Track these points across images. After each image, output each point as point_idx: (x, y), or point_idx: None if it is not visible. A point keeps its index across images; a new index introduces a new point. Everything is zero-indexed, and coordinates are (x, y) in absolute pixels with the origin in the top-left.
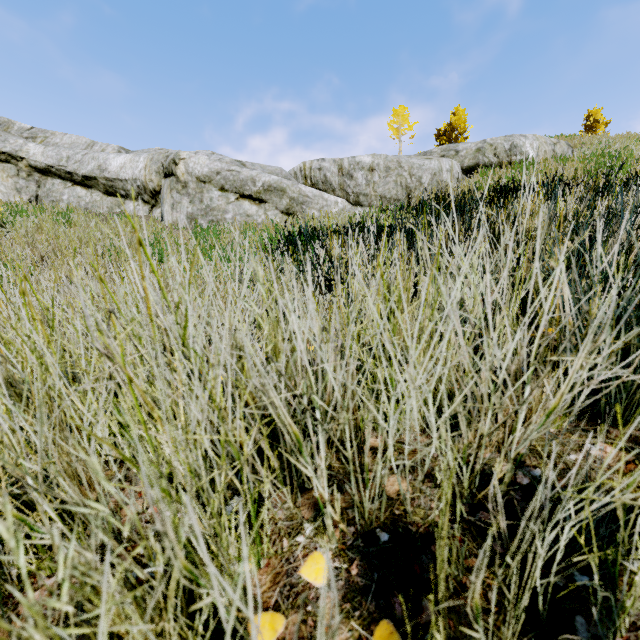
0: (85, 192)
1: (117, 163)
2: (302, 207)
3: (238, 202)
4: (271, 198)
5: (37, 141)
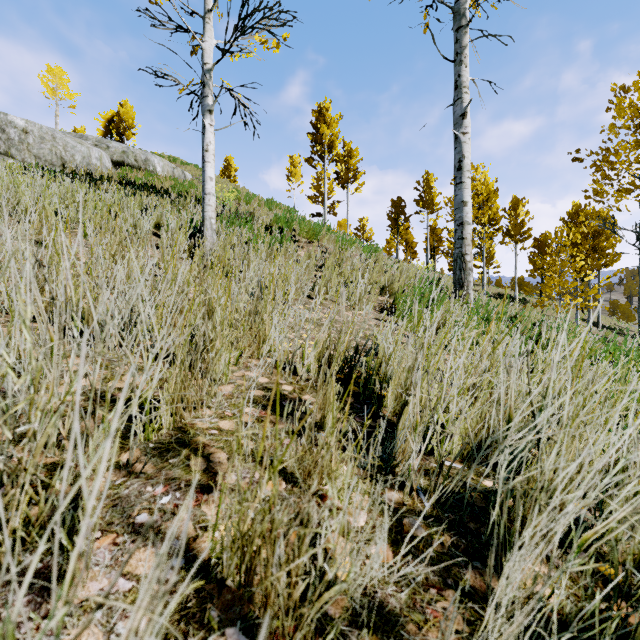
0: None
1: None
2: None
3: None
4: None
5: None
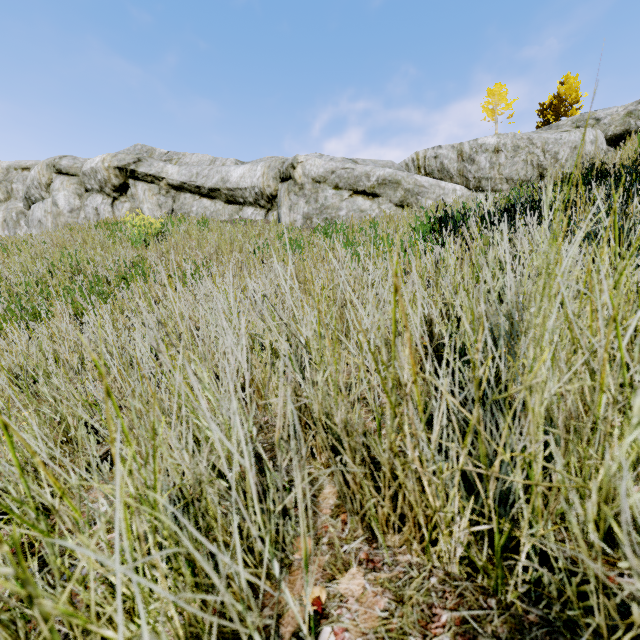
0: (210, 203)
1: (237, 174)
2: (417, 198)
3: (351, 199)
4: (385, 192)
5: (173, 163)
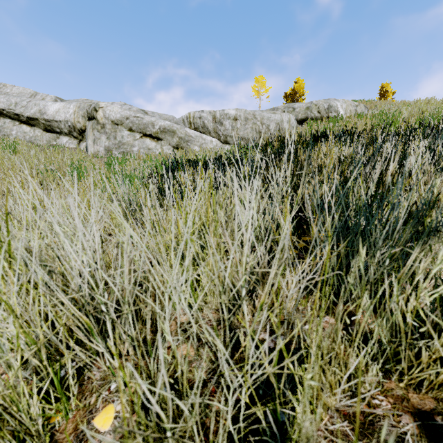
0: (29, 129)
1: (53, 109)
2: (187, 144)
3: (142, 139)
4: (165, 137)
5: None
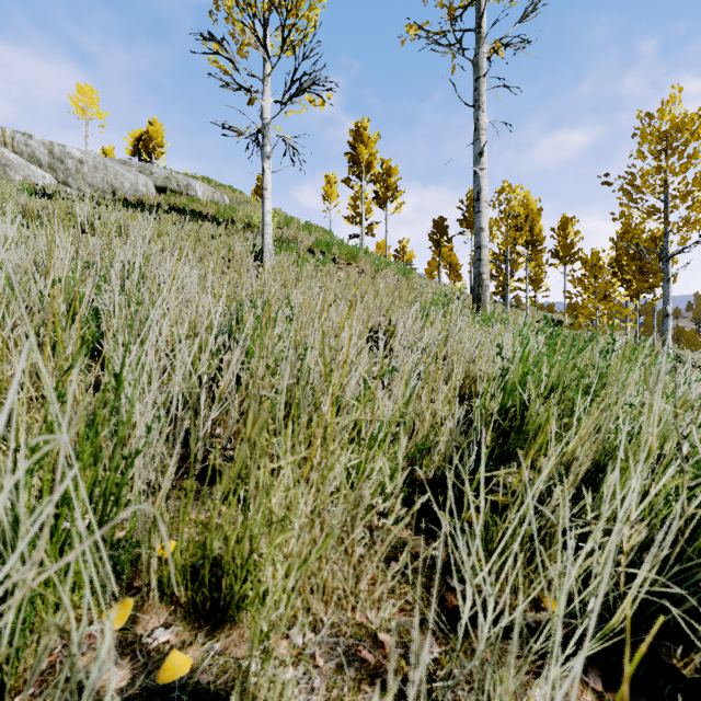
0: None
1: None
2: (5, 168)
3: None
4: None
5: None
